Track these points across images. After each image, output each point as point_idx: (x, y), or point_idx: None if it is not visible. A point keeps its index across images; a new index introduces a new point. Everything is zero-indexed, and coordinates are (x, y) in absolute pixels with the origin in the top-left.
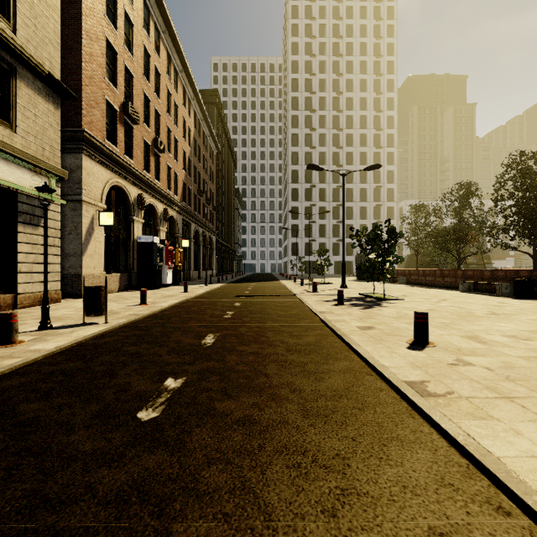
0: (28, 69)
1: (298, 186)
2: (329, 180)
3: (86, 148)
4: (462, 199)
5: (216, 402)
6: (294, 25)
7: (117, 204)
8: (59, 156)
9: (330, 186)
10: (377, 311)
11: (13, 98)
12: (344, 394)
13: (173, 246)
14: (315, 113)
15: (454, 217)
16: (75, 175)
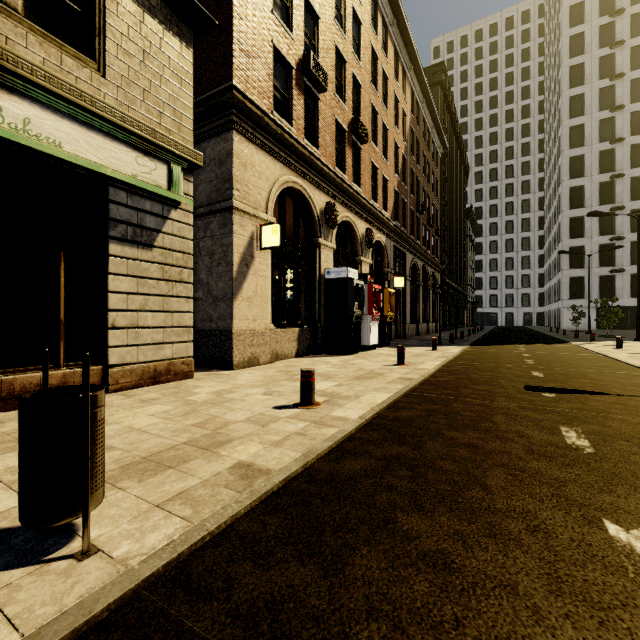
0: None
1: (583, 182)
2: None
3: (238, 120)
4: None
5: None
6: None
7: (296, 220)
8: (190, 129)
9: None
10: None
11: (101, 16)
12: None
13: (379, 285)
14: (622, 46)
15: None
16: (224, 169)
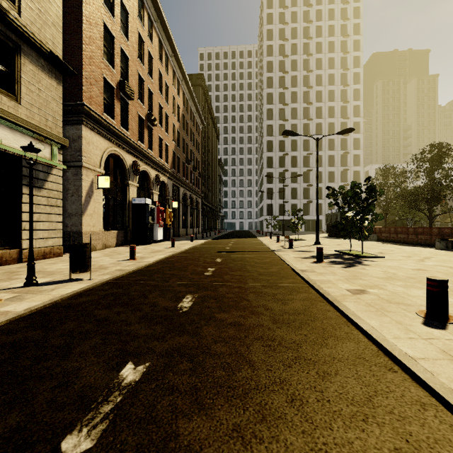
0: (31, 47)
1: (272, 155)
2: (300, 149)
3: (85, 119)
4: (435, 159)
5: (180, 419)
6: (269, 14)
7: (115, 170)
8: (61, 126)
9: (301, 154)
10: (361, 270)
11: (18, 73)
12: (369, 413)
13: (163, 207)
14: (288, 90)
15: (426, 177)
16: (76, 144)
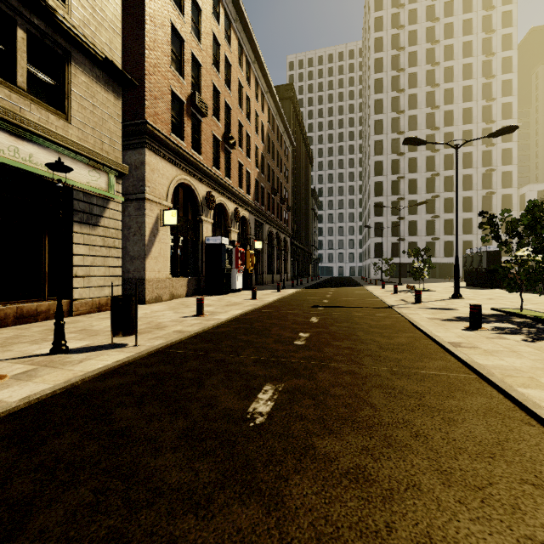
0: (84, 54)
1: (382, 179)
2: (421, 169)
3: (149, 141)
4: None
5: None
6: None
7: (185, 203)
8: (119, 150)
9: (422, 176)
10: None
11: (69, 86)
12: None
13: (244, 247)
14: (404, 93)
15: None
16: (139, 172)
